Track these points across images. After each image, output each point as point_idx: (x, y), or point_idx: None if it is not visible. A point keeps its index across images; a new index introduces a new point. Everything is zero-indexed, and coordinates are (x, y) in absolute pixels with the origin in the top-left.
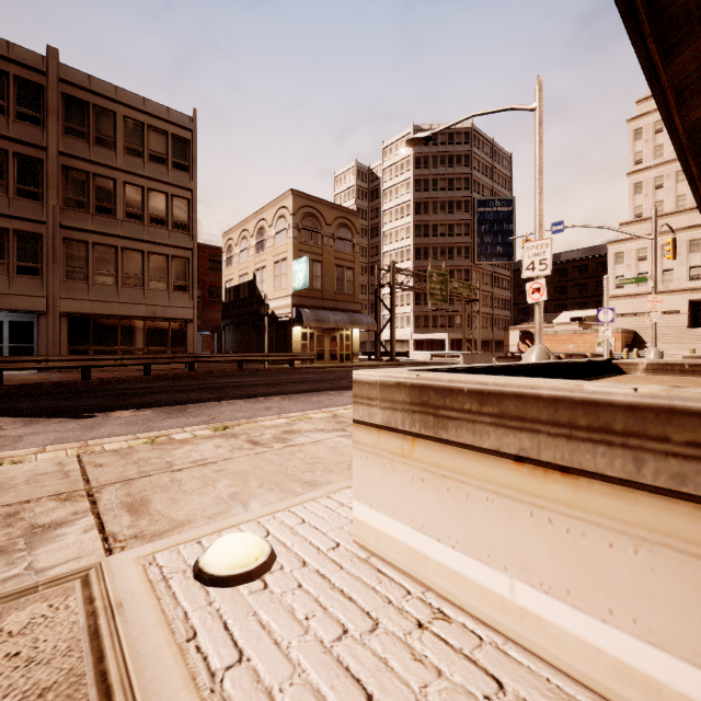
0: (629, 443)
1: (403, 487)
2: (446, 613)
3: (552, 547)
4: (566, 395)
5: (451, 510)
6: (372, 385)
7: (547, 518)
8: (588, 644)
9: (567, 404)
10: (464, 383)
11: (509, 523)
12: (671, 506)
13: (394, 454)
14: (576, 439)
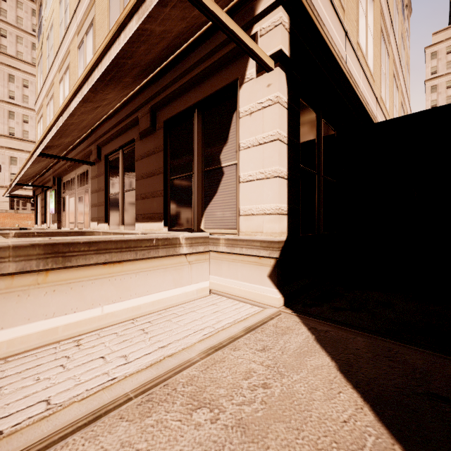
0: (135, 249)
1: (38, 301)
2: (78, 339)
3: (116, 287)
4: (120, 239)
5: (74, 296)
6: (5, 248)
7: (114, 279)
8: (126, 309)
9: (120, 242)
10: (81, 240)
11: (102, 287)
12: (142, 262)
13: (30, 285)
14: (123, 252)
